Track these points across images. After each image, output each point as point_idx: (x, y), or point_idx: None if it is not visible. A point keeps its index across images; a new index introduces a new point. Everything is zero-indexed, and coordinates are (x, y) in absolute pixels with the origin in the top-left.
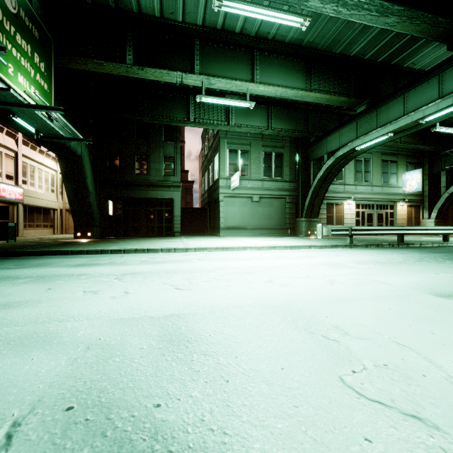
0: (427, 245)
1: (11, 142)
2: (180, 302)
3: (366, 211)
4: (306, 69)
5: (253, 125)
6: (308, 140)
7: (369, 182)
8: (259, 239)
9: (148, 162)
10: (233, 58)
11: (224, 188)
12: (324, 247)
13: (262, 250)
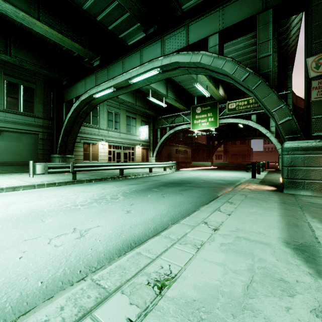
0: (139, 176)
1: None
2: None
3: (116, 151)
4: None
5: None
6: (62, 83)
7: (118, 129)
8: None
9: None
10: None
11: None
12: (38, 186)
13: None
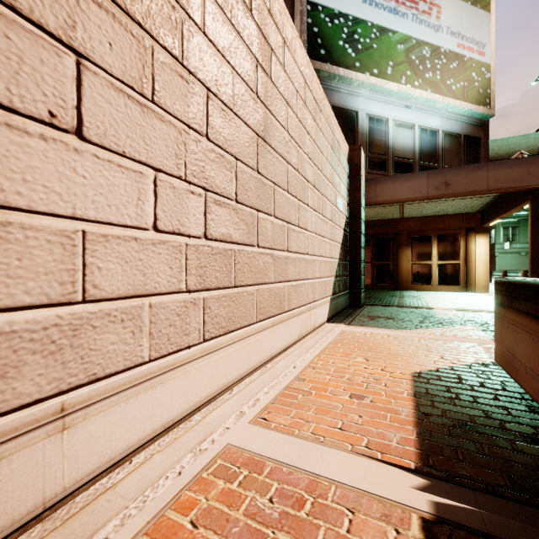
0: None
1: None
2: None
3: None
4: None
5: (520, 215)
6: None
7: None
8: None
9: None
10: None
11: (498, 249)
12: None
13: None
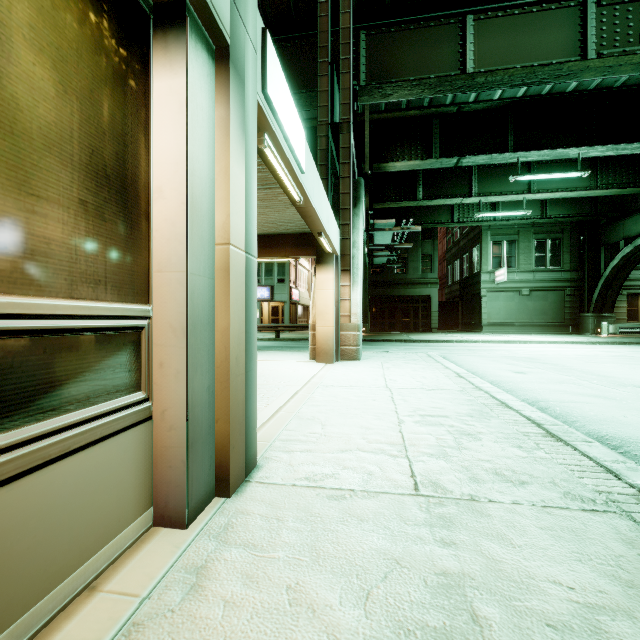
0: None
1: None
2: (519, 355)
3: None
4: (590, 166)
5: (524, 216)
6: (598, 221)
7: None
8: (533, 336)
9: (407, 261)
10: (509, 173)
11: (486, 283)
12: (610, 344)
13: (544, 344)
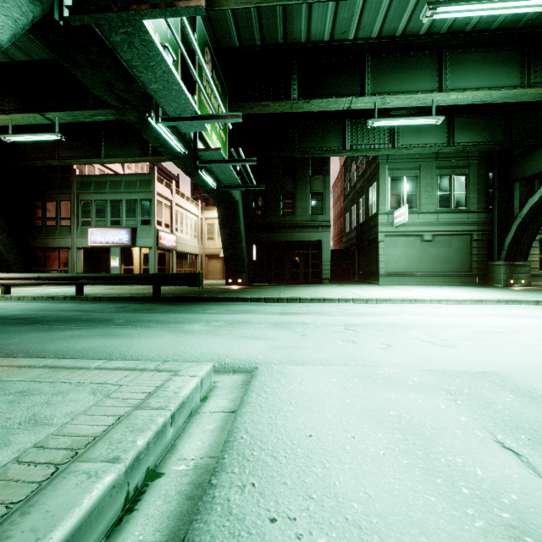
0: None
1: (168, 192)
2: (468, 360)
3: None
4: (520, 58)
5: (427, 143)
6: (511, 153)
7: None
8: (441, 289)
9: (294, 201)
10: (414, 66)
11: (384, 226)
12: None
13: (469, 305)
